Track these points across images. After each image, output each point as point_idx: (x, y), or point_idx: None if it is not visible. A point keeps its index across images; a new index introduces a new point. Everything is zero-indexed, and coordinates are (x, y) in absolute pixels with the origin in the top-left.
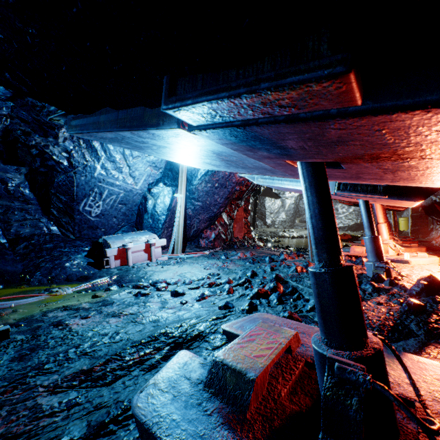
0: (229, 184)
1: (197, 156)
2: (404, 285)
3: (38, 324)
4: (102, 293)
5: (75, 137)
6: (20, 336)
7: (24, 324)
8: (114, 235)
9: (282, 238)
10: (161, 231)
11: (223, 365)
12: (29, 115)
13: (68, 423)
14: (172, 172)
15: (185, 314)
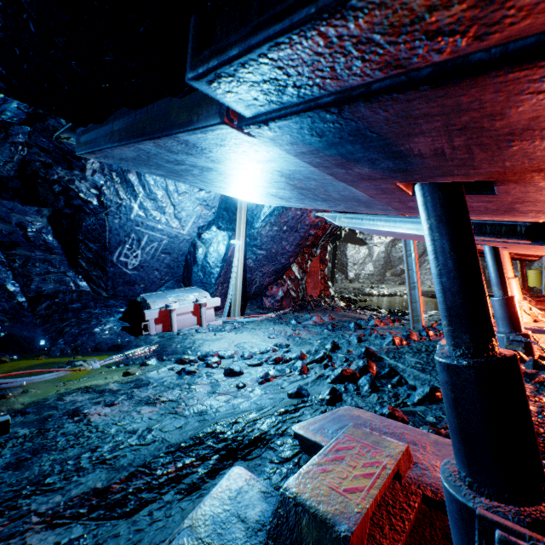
0: (301, 227)
1: (257, 183)
2: None
3: (50, 413)
4: (136, 370)
5: (107, 169)
6: (23, 430)
7: (33, 412)
8: (155, 292)
9: (370, 296)
10: (214, 287)
11: (296, 505)
12: (50, 142)
13: None
14: (228, 213)
15: (242, 403)
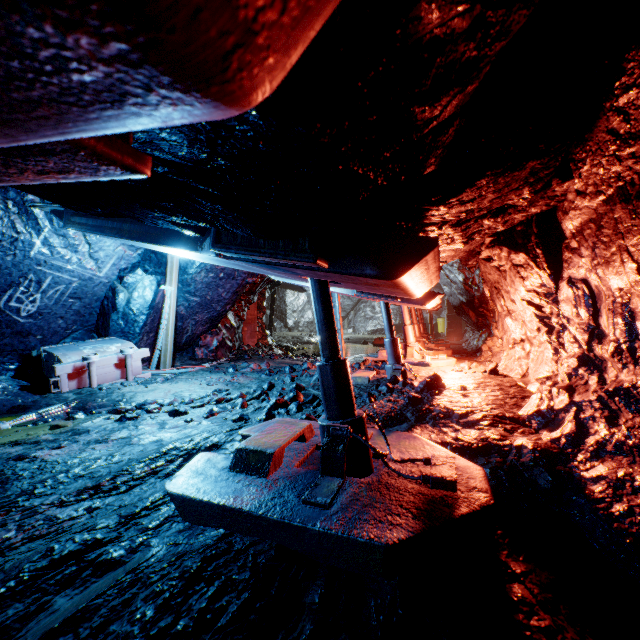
0: (239, 275)
1: (217, 261)
2: (413, 384)
3: None
4: (67, 422)
5: (0, 196)
6: None
7: None
8: (62, 345)
9: (308, 344)
10: (138, 337)
11: (246, 449)
12: None
13: (97, 519)
14: (156, 255)
15: (193, 431)
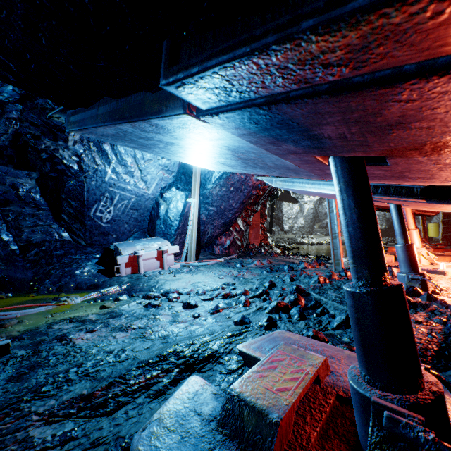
0: (245, 188)
1: (210, 154)
2: (445, 301)
3: (42, 338)
4: (111, 304)
5: (86, 140)
6: (21, 351)
7: (27, 337)
8: (125, 241)
9: (301, 244)
10: (173, 237)
11: (239, 400)
12: (38, 118)
13: None
14: (185, 176)
15: (197, 329)
